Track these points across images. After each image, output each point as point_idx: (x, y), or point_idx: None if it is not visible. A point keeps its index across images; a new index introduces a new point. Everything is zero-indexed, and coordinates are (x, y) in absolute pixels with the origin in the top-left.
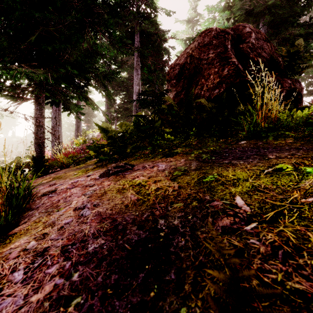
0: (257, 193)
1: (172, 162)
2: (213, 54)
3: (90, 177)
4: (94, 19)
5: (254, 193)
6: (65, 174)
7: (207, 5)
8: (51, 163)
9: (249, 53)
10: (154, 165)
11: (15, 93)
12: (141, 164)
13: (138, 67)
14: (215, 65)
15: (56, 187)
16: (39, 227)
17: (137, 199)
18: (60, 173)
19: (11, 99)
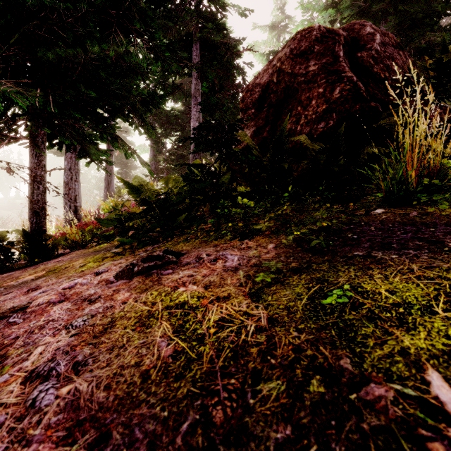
0: None
1: (251, 249)
2: (315, 66)
3: (100, 278)
4: (124, 11)
5: None
6: (68, 265)
7: (301, 1)
8: (56, 241)
9: (372, 66)
10: (218, 255)
11: None
12: (195, 250)
13: (198, 93)
14: (319, 83)
15: (33, 297)
16: None
17: (173, 353)
18: (63, 261)
19: None
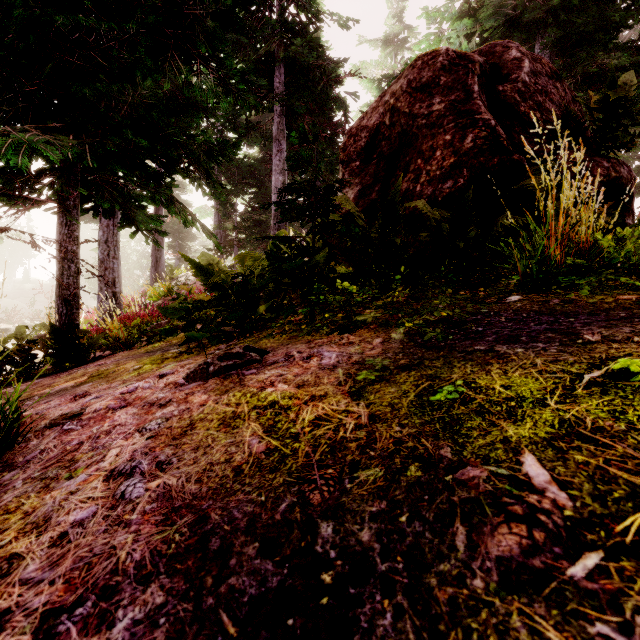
0: (581, 447)
1: (353, 345)
2: (441, 105)
3: (166, 380)
4: (184, 31)
5: (571, 445)
6: (116, 368)
7: (426, 7)
8: (93, 340)
9: (518, 103)
10: (312, 352)
11: (13, 189)
12: (283, 347)
13: (282, 135)
14: (445, 128)
15: (85, 403)
16: (8, 531)
17: (265, 449)
18: (108, 364)
19: (5, 202)
